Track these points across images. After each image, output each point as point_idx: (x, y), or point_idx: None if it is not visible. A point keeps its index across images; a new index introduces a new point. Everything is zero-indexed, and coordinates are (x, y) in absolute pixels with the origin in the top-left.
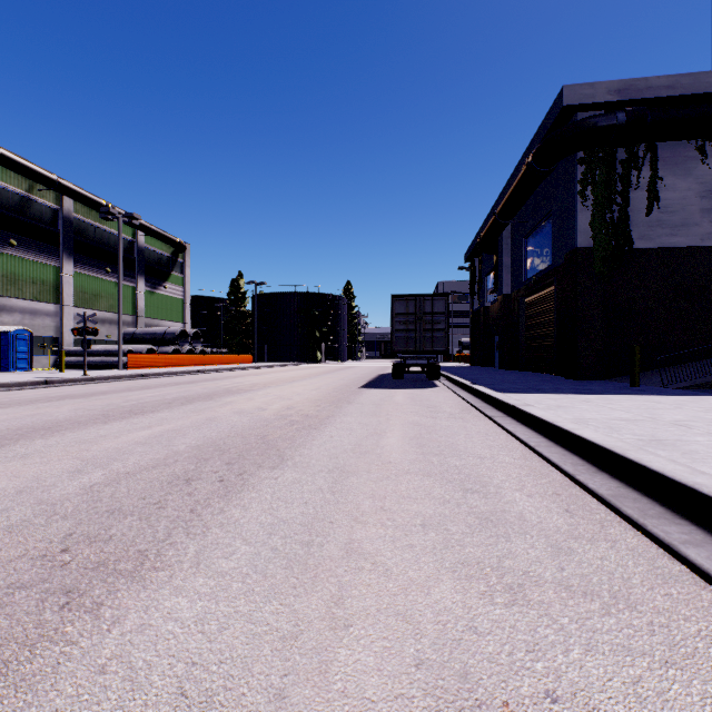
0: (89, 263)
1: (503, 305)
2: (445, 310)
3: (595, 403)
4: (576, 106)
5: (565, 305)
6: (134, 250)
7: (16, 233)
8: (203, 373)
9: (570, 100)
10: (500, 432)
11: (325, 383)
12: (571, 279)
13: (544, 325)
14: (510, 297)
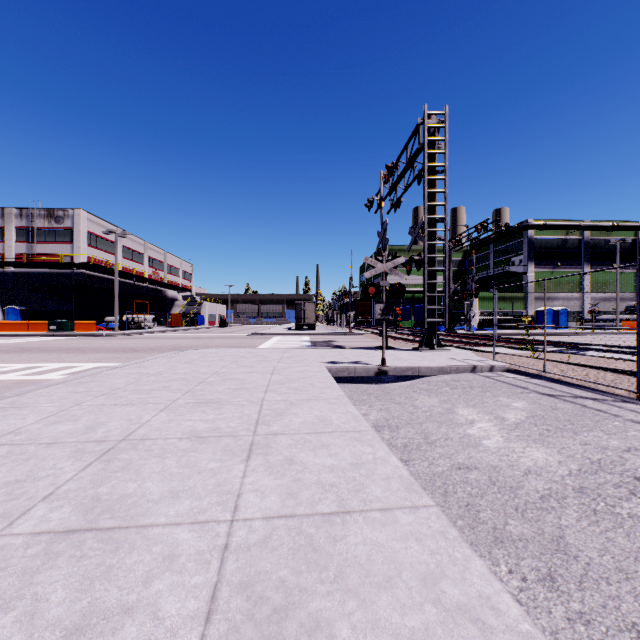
0: (600, 264)
1: None
2: None
3: None
4: None
5: None
6: (634, 246)
7: (559, 259)
8: None
9: None
10: None
11: None
12: None
13: None
14: None
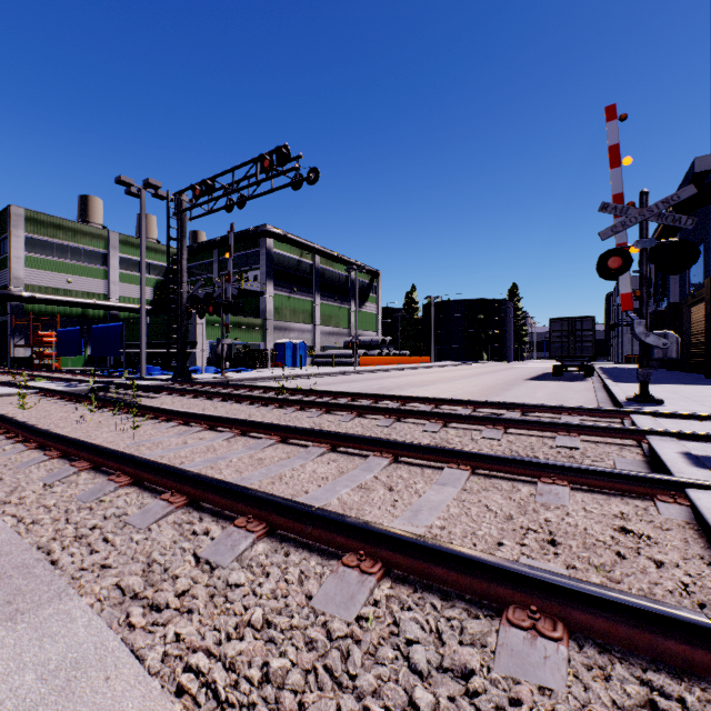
0: (326, 295)
1: (669, 313)
2: (592, 328)
3: (663, 387)
4: (708, 170)
5: (704, 320)
6: (348, 282)
7: (295, 283)
8: (406, 369)
9: (700, 168)
10: (592, 395)
11: (500, 377)
12: (707, 301)
13: (702, 333)
14: (677, 305)
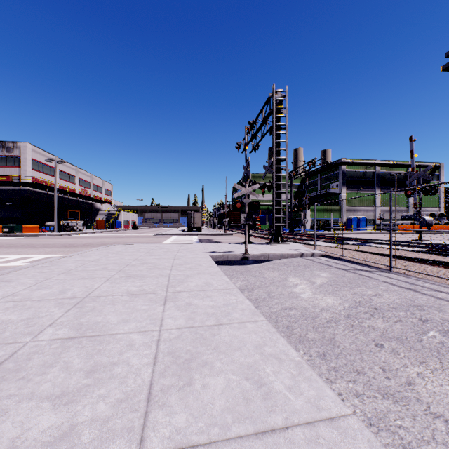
0: (386, 188)
1: None
2: None
3: None
4: None
5: None
6: (406, 177)
7: (361, 185)
8: (431, 233)
9: None
10: None
11: None
12: None
13: None
14: None
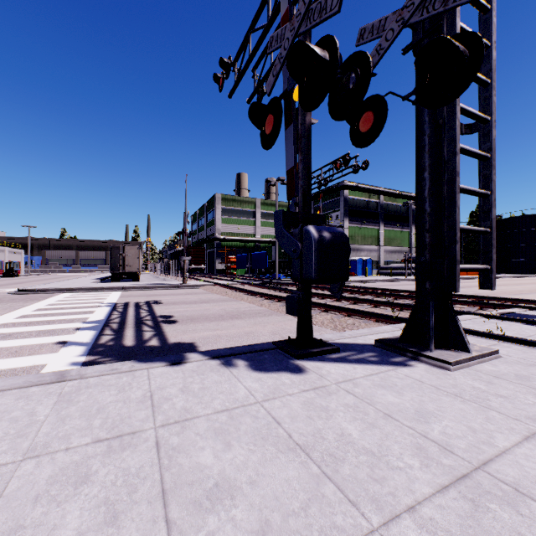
0: (389, 223)
1: None
2: None
3: None
4: None
5: None
6: (408, 211)
7: (365, 217)
8: None
9: None
10: None
11: None
12: None
13: None
14: None
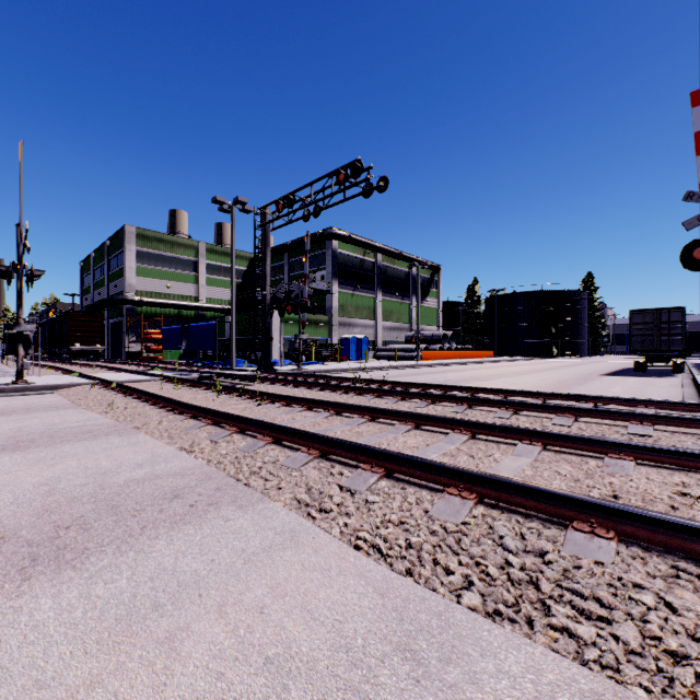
0: (388, 292)
1: None
2: (681, 320)
3: None
4: None
5: None
6: (409, 278)
7: (359, 281)
8: (469, 364)
9: None
10: (678, 391)
11: (572, 372)
12: None
13: None
14: None
